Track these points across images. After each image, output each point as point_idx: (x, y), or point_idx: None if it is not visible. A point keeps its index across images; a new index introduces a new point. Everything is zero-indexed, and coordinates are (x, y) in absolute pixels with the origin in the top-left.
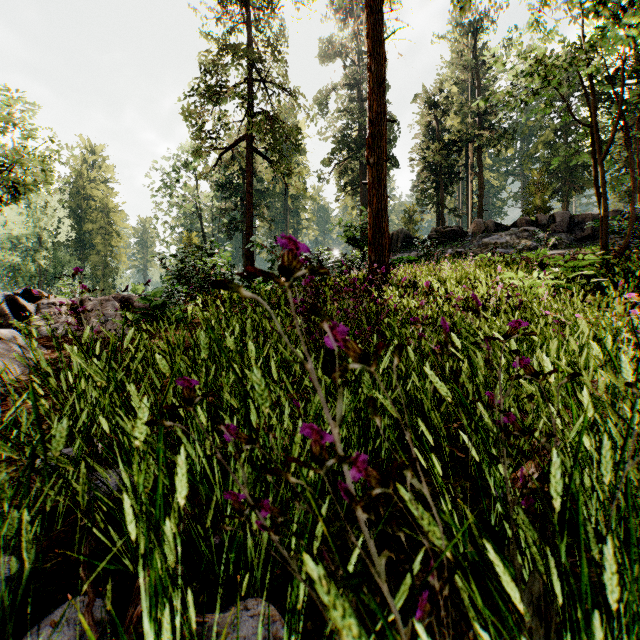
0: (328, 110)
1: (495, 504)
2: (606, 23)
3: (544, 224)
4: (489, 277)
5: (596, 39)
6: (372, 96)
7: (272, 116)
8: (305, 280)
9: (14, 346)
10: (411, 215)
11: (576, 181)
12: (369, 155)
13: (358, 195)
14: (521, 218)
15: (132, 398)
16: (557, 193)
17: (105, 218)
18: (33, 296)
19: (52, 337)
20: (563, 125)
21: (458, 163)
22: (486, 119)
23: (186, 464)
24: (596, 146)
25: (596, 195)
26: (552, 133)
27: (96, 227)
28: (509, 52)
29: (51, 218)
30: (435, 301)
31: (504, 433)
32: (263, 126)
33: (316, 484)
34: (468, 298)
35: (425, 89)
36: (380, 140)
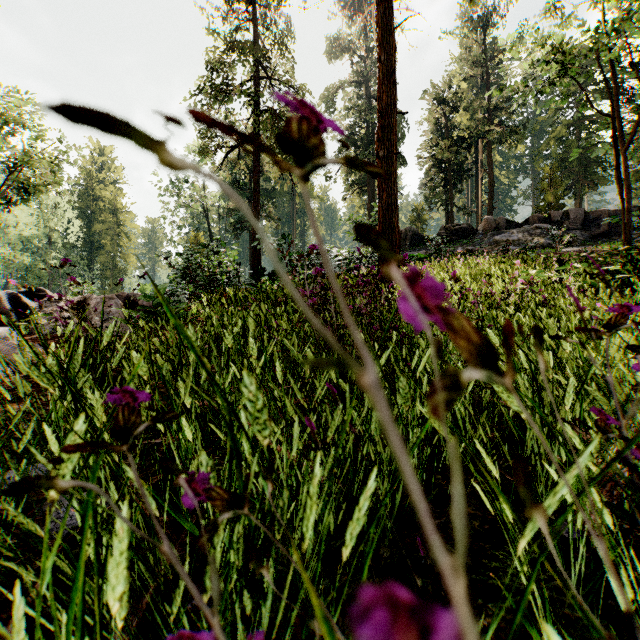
0: (335, 108)
1: (566, 549)
2: (628, 7)
3: (557, 221)
4: (505, 273)
5: (620, 21)
6: (382, 87)
7: (279, 113)
8: (315, 269)
9: (7, 344)
10: (419, 213)
11: (589, 177)
12: (379, 148)
13: (365, 194)
14: (533, 215)
15: (94, 409)
16: (569, 190)
17: (114, 219)
18: (36, 294)
19: (52, 336)
20: (576, 120)
21: (467, 160)
22: (496, 115)
23: (128, 533)
24: (618, 136)
25: (618, 188)
26: (564, 128)
27: (105, 228)
28: (524, 40)
29: (61, 219)
30: (450, 298)
31: (636, 475)
32: (270, 123)
33: (336, 532)
34: (487, 294)
35: (434, 85)
36: (390, 132)
